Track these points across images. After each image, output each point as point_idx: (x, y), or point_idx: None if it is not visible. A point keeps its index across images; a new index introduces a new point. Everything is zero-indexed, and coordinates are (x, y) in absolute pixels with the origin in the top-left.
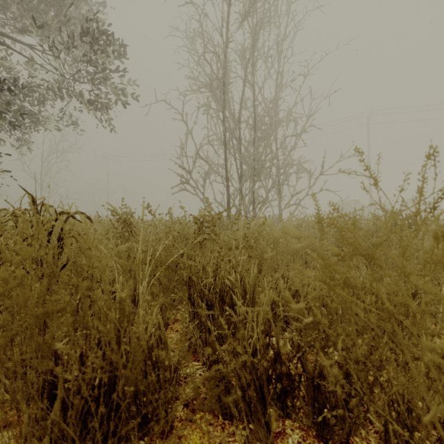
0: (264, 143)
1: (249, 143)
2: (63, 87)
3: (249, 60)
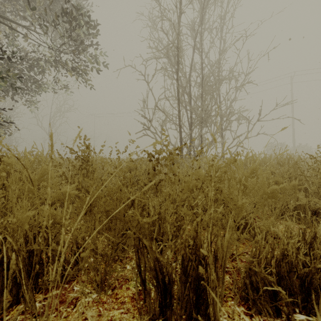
0: (210, 97)
1: (197, 97)
2: (56, 59)
3: (197, 30)
